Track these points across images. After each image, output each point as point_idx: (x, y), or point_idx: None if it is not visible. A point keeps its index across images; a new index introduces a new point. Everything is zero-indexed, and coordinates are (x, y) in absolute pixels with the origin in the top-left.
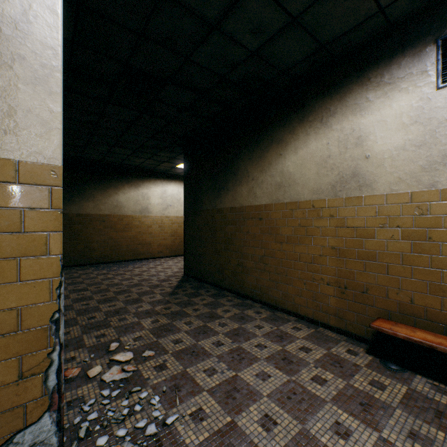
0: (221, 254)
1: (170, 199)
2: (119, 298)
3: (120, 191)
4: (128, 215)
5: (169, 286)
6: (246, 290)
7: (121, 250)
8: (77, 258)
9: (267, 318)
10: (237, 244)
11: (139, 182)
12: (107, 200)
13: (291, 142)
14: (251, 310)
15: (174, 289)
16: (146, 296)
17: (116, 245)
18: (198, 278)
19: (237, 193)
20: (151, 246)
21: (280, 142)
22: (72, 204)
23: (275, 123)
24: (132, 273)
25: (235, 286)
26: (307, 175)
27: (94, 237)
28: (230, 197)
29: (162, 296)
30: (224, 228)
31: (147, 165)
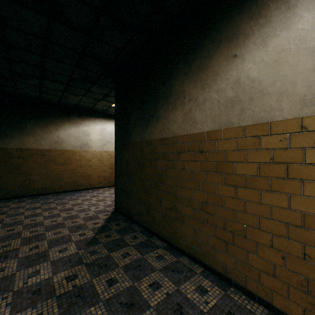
0: (151, 193)
1: (109, 136)
2: (20, 252)
3: (61, 128)
4: (69, 150)
5: (92, 228)
6: (181, 242)
7: (61, 182)
8: (16, 190)
9: (219, 308)
10: (170, 182)
11: (79, 120)
12: (48, 136)
13: (255, 30)
14: (190, 283)
15: (97, 233)
16: (56, 247)
17: (57, 177)
18: (126, 215)
19: (170, 120)
20: (91, 177)
21: (234, 38)
22: (12, 139)
23: (225, 14)
24: (63, 207)
25: (166, 233)
26: (290, 76)
27: (34, 170)
28: (160, 126)
29: (76, 247)
30: (154, 162)
31: (85, 103)
